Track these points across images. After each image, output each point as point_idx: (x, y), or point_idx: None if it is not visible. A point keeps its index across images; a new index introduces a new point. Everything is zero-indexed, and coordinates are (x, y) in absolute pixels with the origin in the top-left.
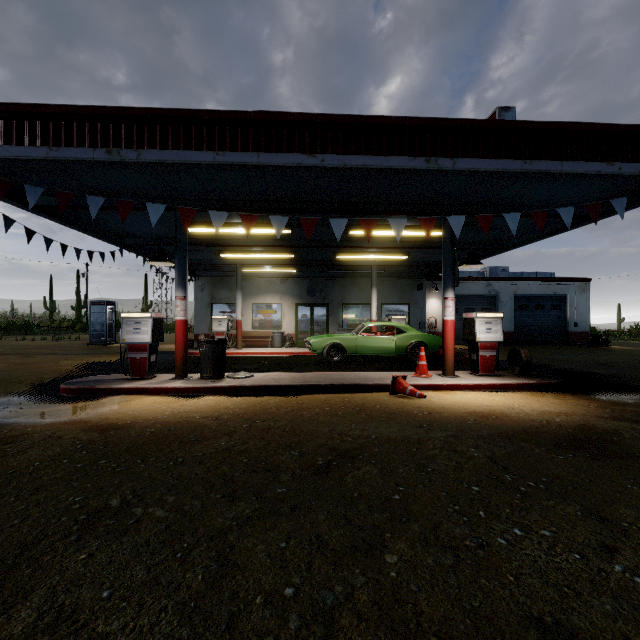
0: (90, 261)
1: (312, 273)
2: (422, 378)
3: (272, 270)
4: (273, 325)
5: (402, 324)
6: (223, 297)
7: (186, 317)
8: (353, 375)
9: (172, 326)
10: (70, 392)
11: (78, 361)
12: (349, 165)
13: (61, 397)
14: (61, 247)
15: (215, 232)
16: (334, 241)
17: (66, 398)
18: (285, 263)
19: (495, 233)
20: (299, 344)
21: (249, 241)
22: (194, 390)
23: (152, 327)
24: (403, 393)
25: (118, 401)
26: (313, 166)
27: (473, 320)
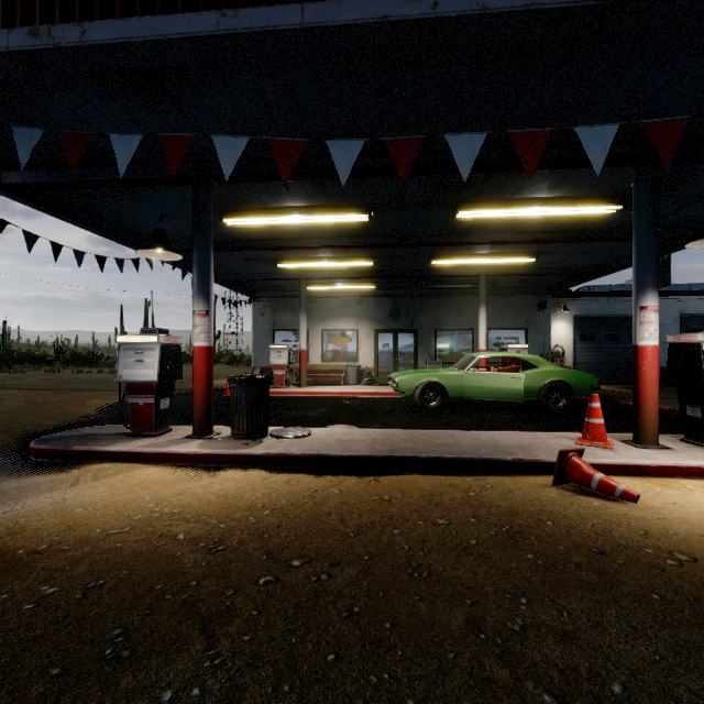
0: (101, 270)
1: (396, 291)
2: (599, 449)
3: (345, 287)
4: (347, 357)
5: (531, 355)
6: (287, 322)
7: (209, 343)
8: (470, 437)
9: (239, 358)
10: (38, 455)
11: (108, 400)
12: (493, 8)
13: (24, 462)
14: (53, 247)
15: (265, 227)
16: (431, 236)
17: (30, 464)
18: (361, 275)
19: (699, 207)
20: (379, 381)
21: (312, 241)
22: (214, 459)
23: (160, 358)
24: (582, 485)
25: (91, 476)
26: (414, 19)
27: (696, 346)
